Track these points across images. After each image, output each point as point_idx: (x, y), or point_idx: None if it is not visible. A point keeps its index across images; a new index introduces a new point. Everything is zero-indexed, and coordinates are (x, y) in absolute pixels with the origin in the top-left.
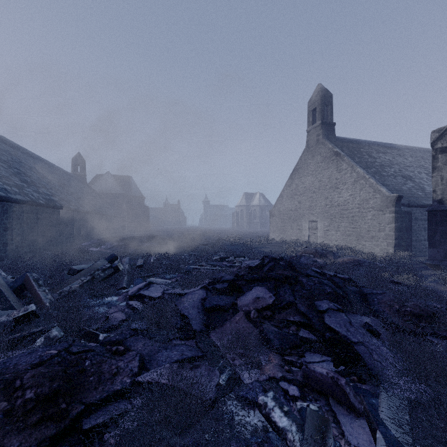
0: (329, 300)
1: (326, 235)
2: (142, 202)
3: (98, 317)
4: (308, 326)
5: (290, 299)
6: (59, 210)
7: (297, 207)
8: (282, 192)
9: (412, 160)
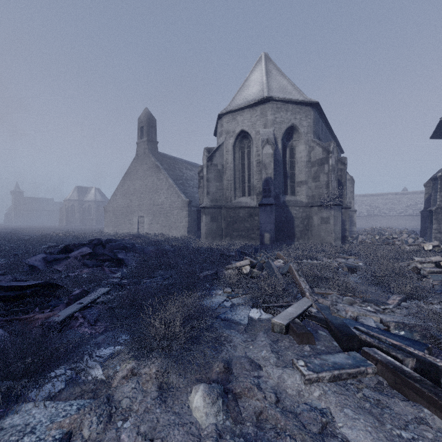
0: (122, 249)
1: (150, 227)
2: None
3: None
4: (109, 260)
5: (102, 251)
6: None
7: (129, 205)
8: (116, 190)
9: None
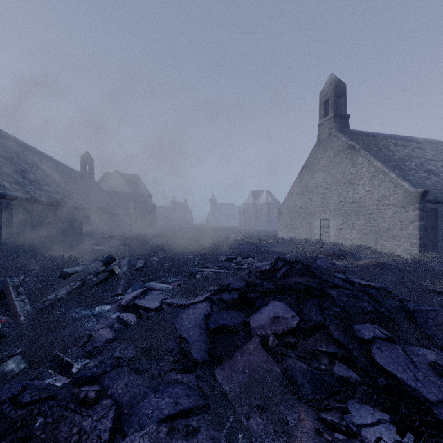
0: (370, 322)
1: (340, 234)
2: (150, 200)
3: (78, 337)
4: (346, 359)
5: (318, 318)
6: (63, 208)
7: (307, 205)
8: (291, 189)
9: (433, 154)
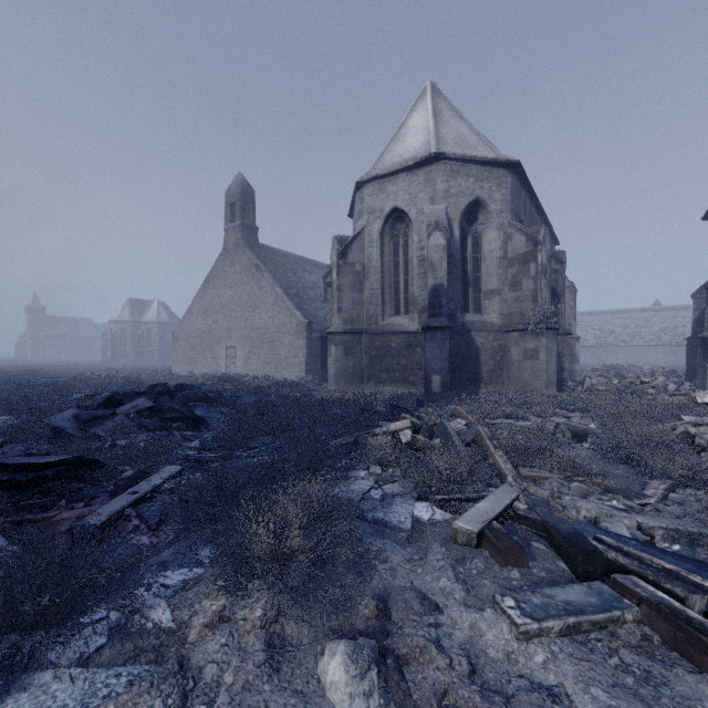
0: (201, 401)
1: (247, 365)
2: None
3: None
4: (181, 419)
5: (170, 404)
6: None
7: (212, 329)
8: (191, 306)
9: None
